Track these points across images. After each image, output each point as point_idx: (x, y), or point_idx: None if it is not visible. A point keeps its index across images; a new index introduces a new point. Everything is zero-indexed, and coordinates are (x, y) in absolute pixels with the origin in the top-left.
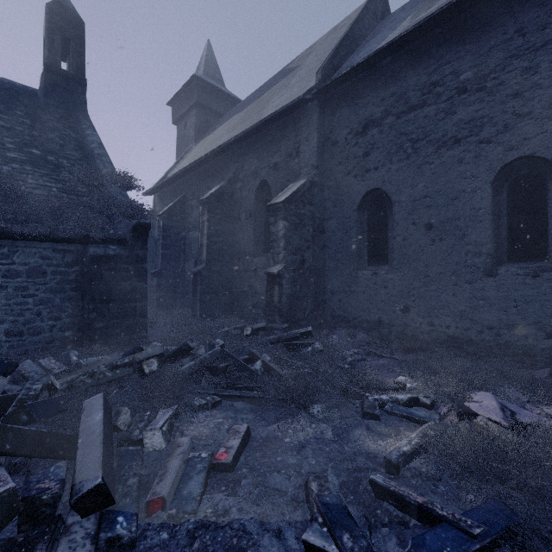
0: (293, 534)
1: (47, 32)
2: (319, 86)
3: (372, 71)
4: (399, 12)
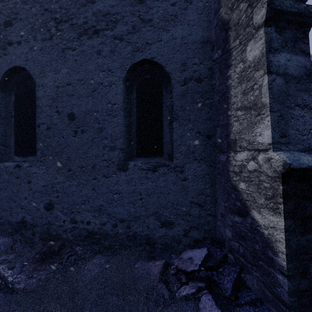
0: None
1: None
2: None
3: None
4: None
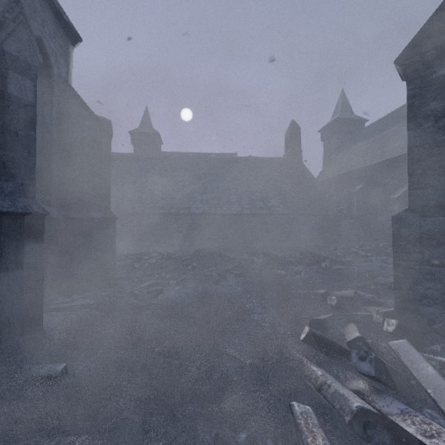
0: None
1: (290, 138)
2: None
3: None
4: None
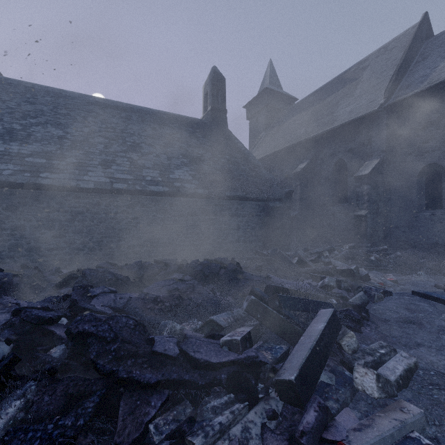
0: (439, 292)
1: (211, 89)
2: (387, 101)
3: (430, 92)
4: (444, 37)
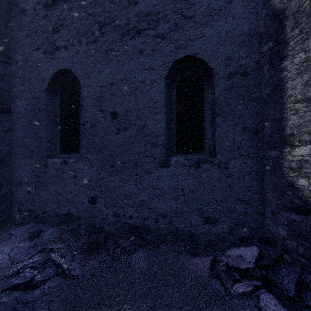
0: None
1: None
2: None
3: None
4: None
